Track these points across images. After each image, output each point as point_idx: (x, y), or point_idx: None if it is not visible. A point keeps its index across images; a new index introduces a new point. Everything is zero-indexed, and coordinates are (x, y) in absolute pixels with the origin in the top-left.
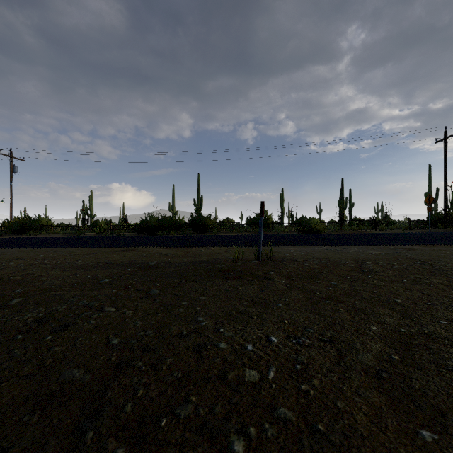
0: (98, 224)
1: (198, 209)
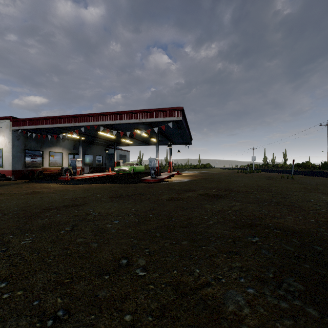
0: None
1: None
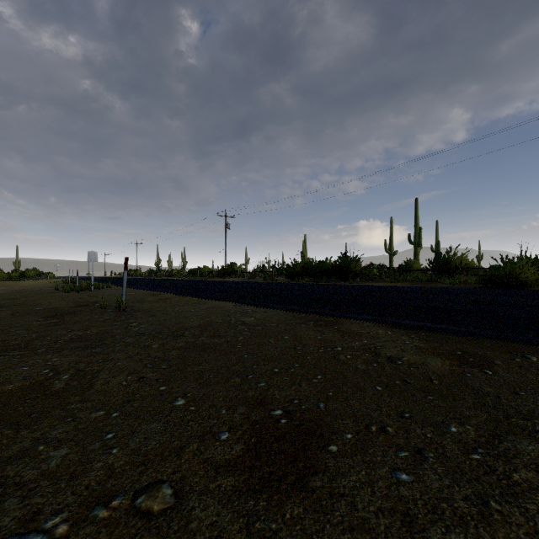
0: None
1: (415, 248)
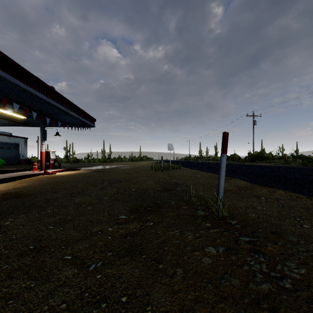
0: None
1: None
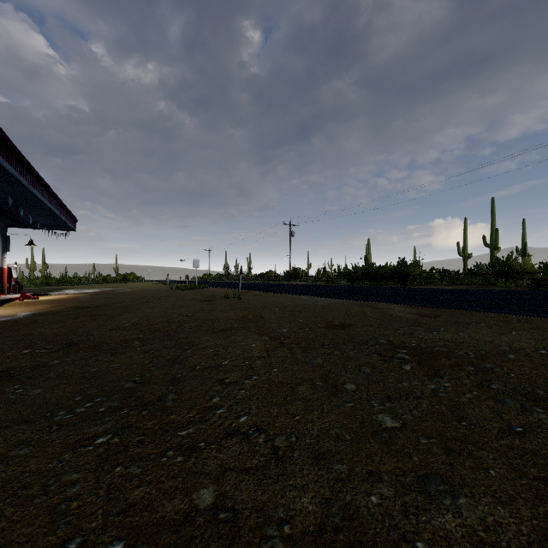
0: None
1: (491, 250)
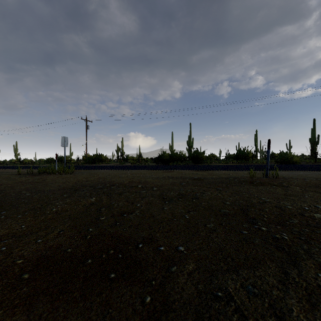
0: (128, 158)
1: (190, 148)
